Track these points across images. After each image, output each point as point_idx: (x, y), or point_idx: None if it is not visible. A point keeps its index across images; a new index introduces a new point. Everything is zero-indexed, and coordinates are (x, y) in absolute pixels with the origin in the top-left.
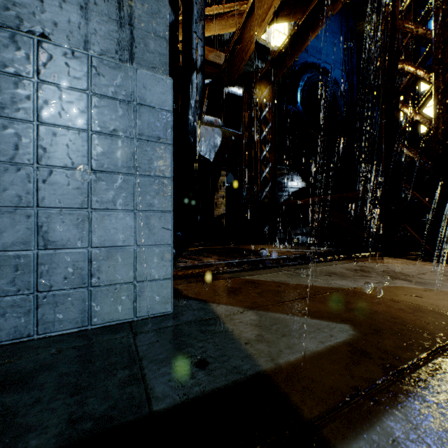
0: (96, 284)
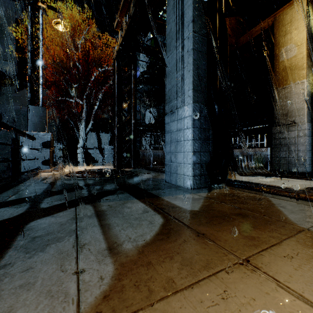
0: (177, 173)
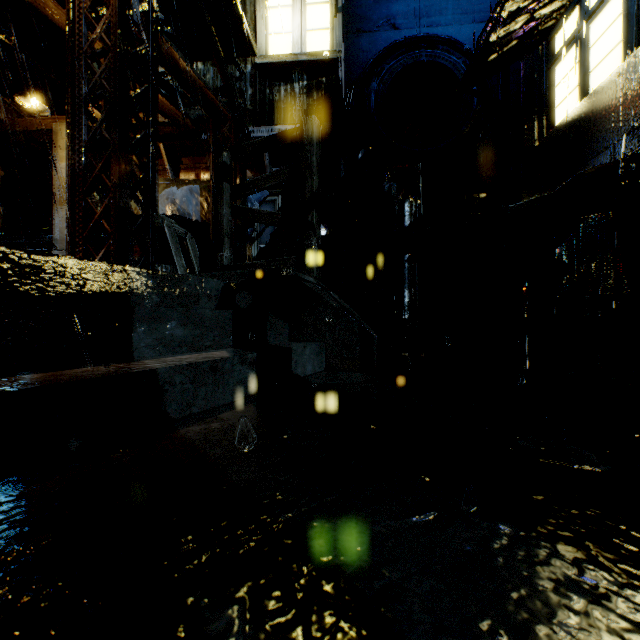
0: None
